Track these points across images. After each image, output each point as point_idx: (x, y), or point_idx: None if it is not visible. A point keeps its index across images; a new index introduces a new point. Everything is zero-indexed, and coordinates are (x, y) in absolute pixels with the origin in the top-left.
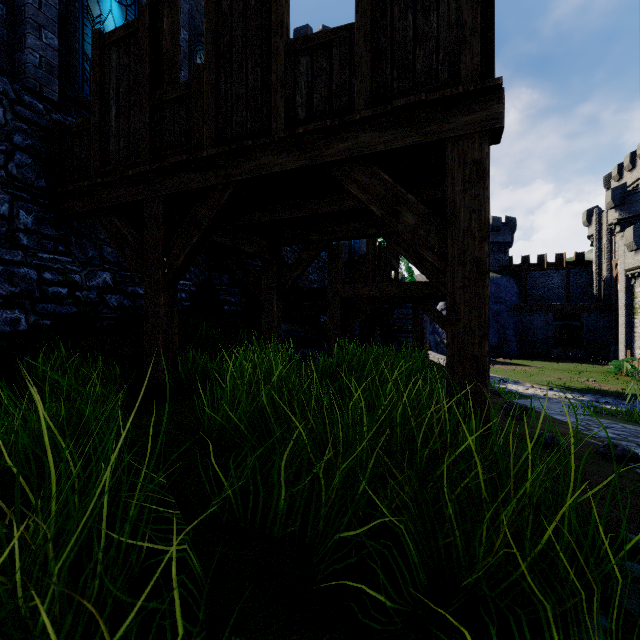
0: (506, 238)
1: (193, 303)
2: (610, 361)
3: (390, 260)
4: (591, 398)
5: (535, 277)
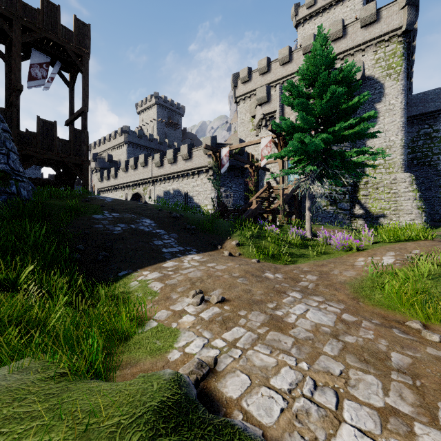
0: None
1: None
2: None
3: None
4: None
5: None
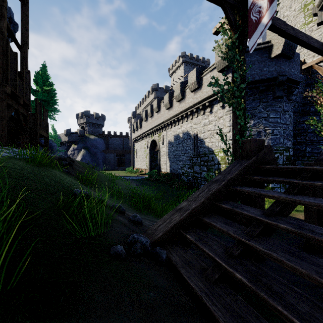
0: (101, 123)
1: None
2: None
3: None
4: None
5: (112, 140)
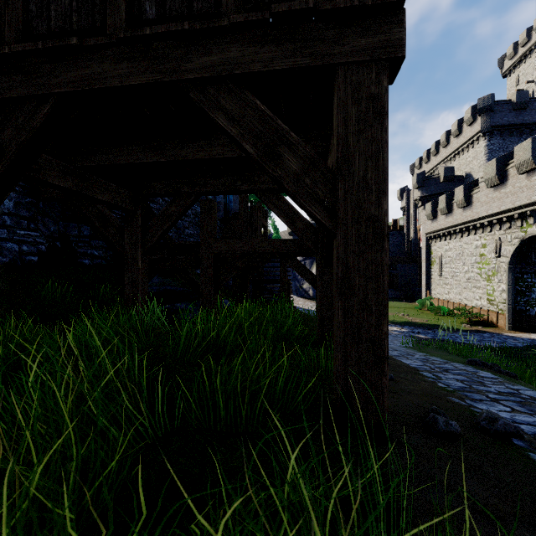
0: None
1: (39, 257)
2: (416, 299)
3: (260, 218)
4: (408, 329)
5: None
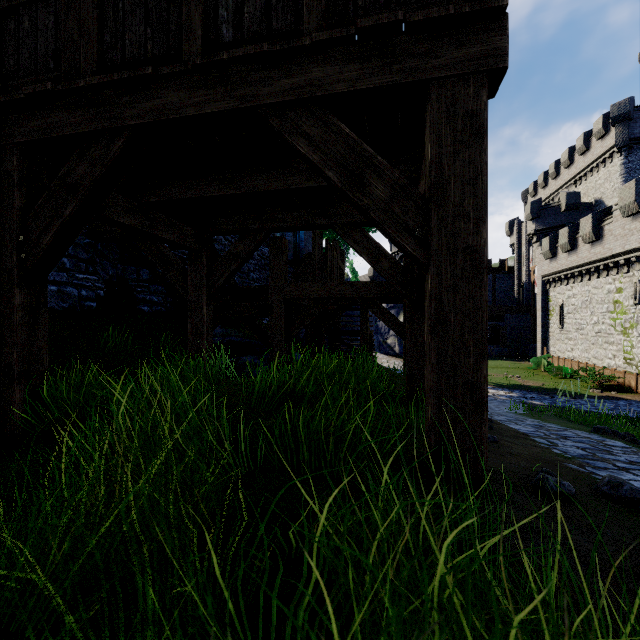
0: None
1: (98, 303)
2: (529, 358)
3: (337, 259)
4: (519, 394)
5: None
